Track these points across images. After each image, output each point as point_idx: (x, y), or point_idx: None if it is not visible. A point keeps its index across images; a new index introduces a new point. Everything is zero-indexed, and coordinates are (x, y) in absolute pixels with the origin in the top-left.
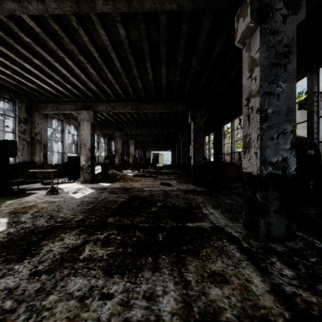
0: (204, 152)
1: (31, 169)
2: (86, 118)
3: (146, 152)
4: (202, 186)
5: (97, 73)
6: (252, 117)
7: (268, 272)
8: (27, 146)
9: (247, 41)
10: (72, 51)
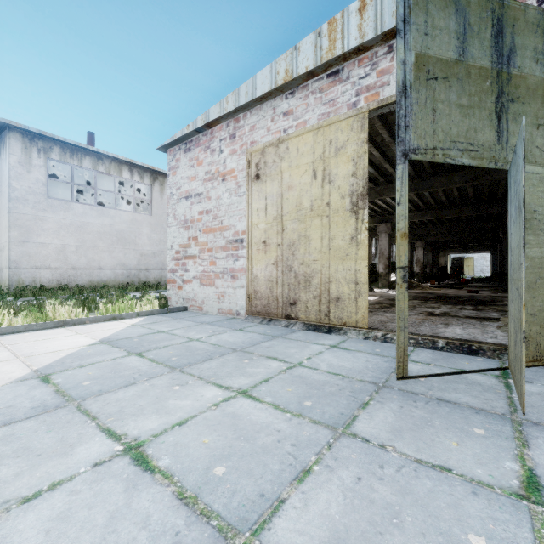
0: None
1: None
2: (384, 230)
3: None
4: None
5: None
6: None
7: None
8: None
9: None
10: None
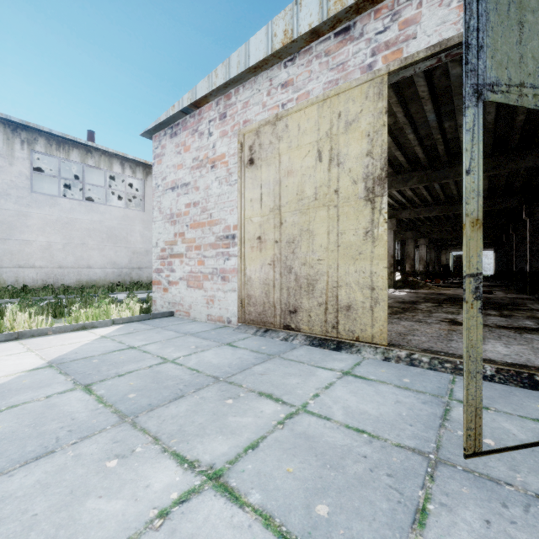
0: None
1: None
2: (389, 226)
3: None
4: None
5: (413, 193)
6: None
7: None
8: None
9: None
10: None
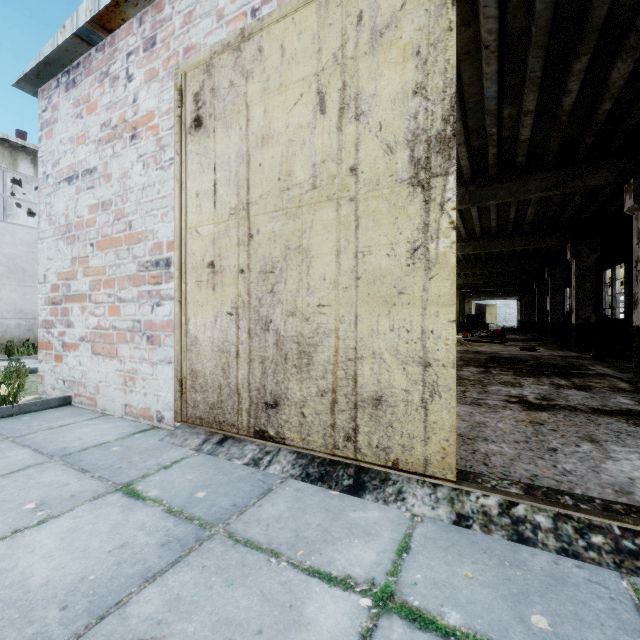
0: (602, 301)
1: None
2: None
3: None
4: None
5: None
6: (639, 280)
7: (635, 384)
8: None
9: (635, 212)
10: None
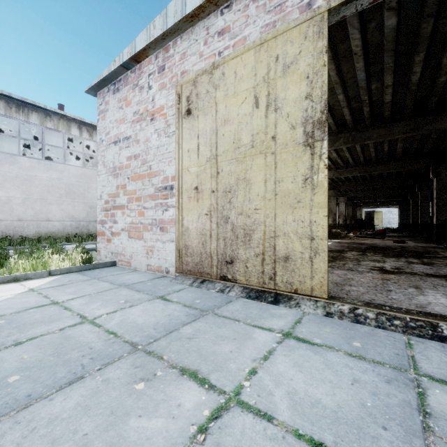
0: None
1: None
2: None
3: None
4: None
5: (337, 155)
6: None
7: None
8: None
9: None
10: None
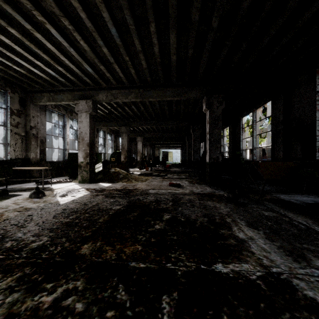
0: None
1: (26, 167)
2: (85, 109)
3: (155, 150)
4: (221, 189)
5: (90, 47)
6: None
7: None
8: (21, 141)
9: None
10: (53, 13)
